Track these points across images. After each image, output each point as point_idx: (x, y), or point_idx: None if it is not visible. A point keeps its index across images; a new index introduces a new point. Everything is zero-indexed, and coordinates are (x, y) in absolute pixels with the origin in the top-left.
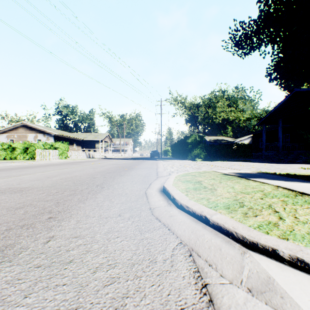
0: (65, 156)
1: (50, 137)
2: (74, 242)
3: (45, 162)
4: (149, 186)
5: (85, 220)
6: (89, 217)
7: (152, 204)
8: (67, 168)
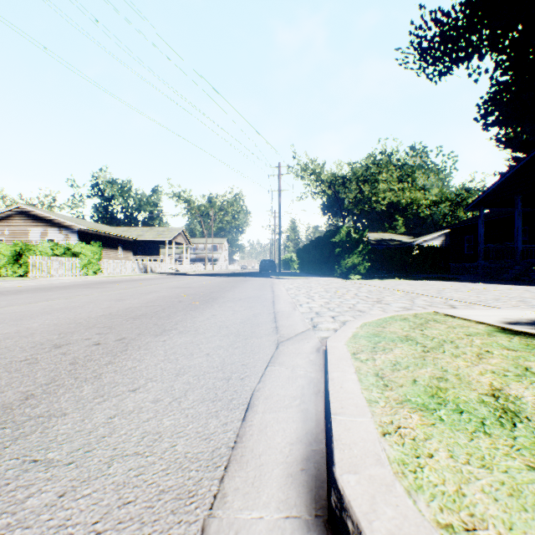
0: (93, 270)
1: (71, 234)
2: None
3: (39, 282)
4: (241, 428)
5: None
6: None
7: None
8: (51, 300)
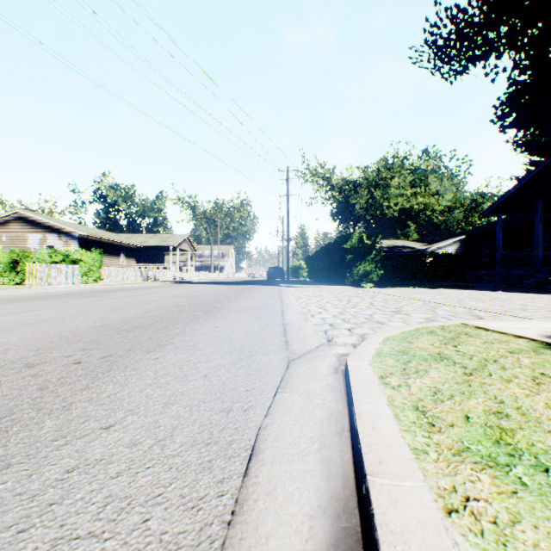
0: (93, 278)
1: (72, 240)
2: None
3: (35, 291)
4: (242, 489)
5: None
6: None
7: None
8: (41, 310)
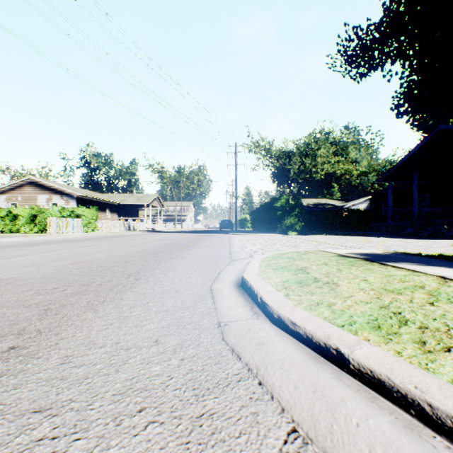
0: (92, 228)
1: (71, 199)
2: (30, 431)
3: (60, 237)
4: (217, 276)
5: (82, 354)
6: (93, 347)
7: (223, 314)
8: (89, 246)
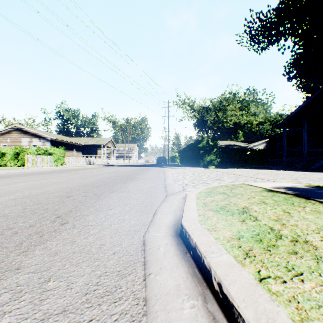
0: (60, 163)
1: (46, 142)
2: None
3: (33, 170)
4: (152, 218)
5: None
6: None
7: None
8: (48, 179)
